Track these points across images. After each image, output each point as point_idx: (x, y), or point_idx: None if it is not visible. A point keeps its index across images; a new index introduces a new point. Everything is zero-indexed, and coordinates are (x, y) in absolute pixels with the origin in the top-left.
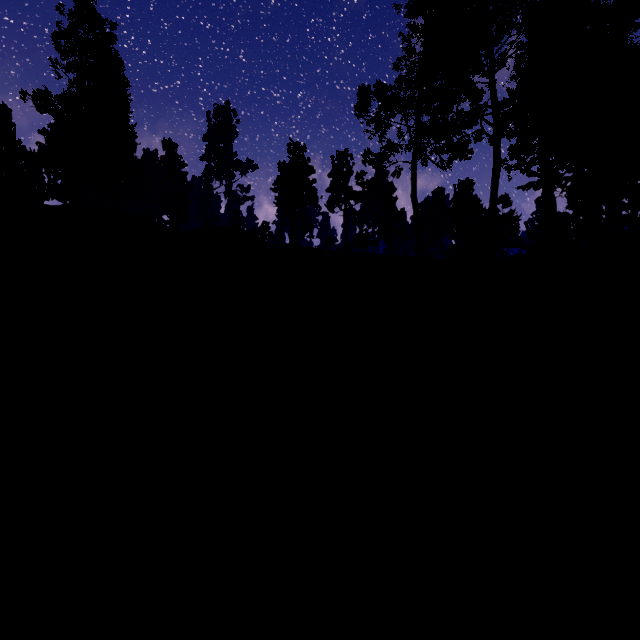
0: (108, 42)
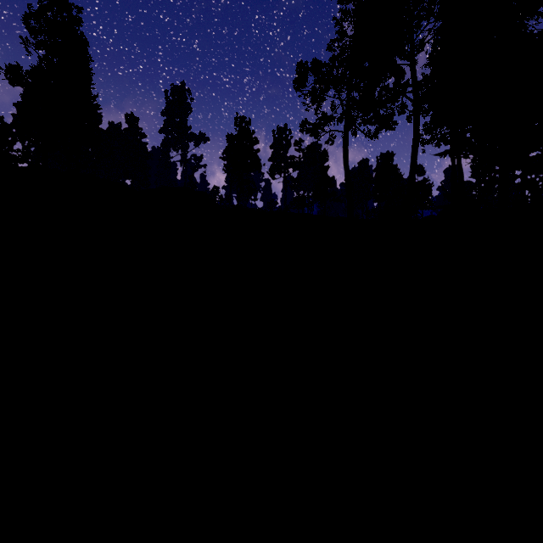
0: (74, 24)
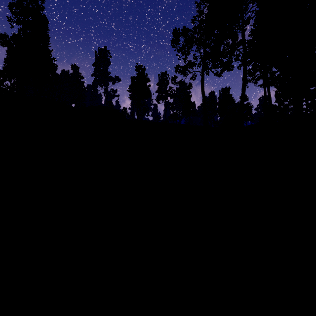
0: (40, 9)
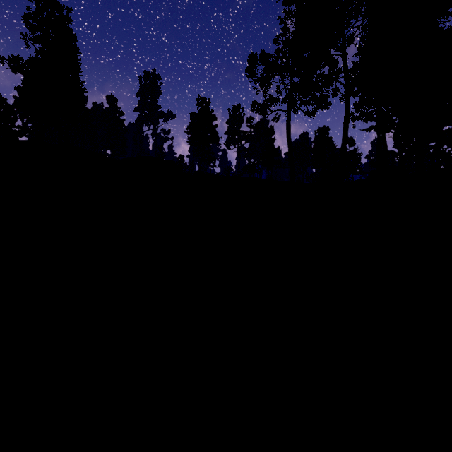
0: (65, 22)
